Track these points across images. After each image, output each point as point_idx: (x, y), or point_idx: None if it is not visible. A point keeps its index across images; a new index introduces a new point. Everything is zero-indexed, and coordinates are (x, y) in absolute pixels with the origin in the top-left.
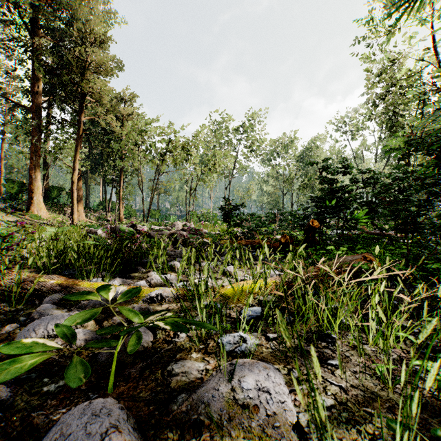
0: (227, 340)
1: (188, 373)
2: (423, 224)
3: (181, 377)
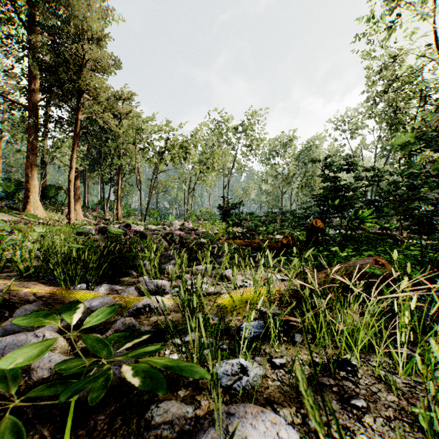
0: (224, 370)
1: (172, 422)
2: (438, 225)
3: (162, 430)
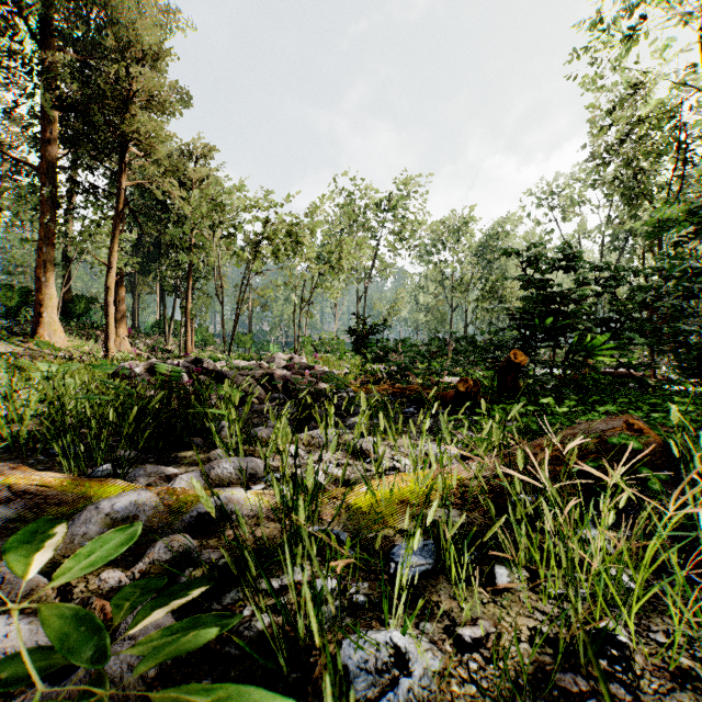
0: (360, 659)
1: None
2: None
3: None
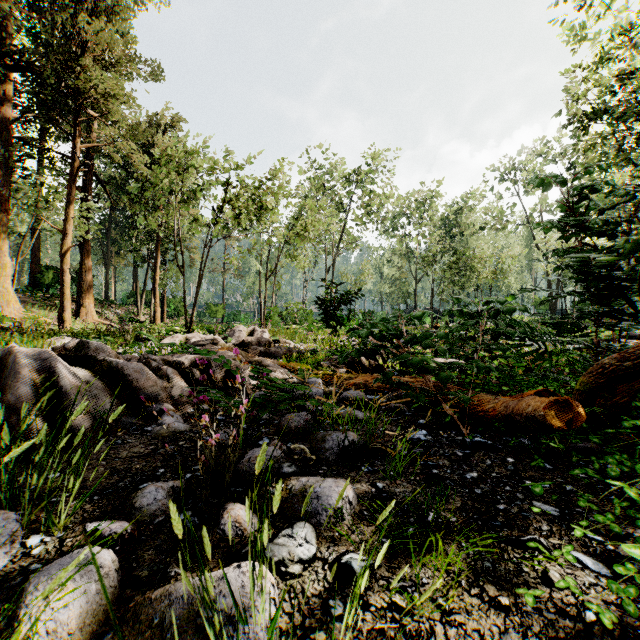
0: None
1: None
2: None
3: None
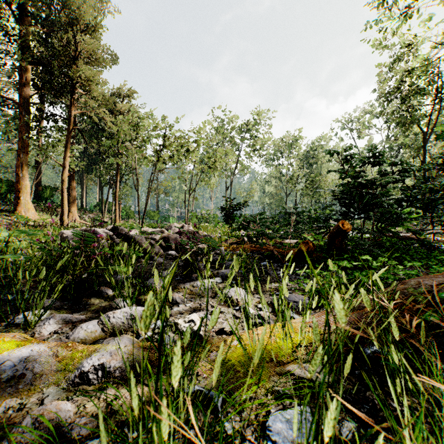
0: None
1: None
2: None
3: None
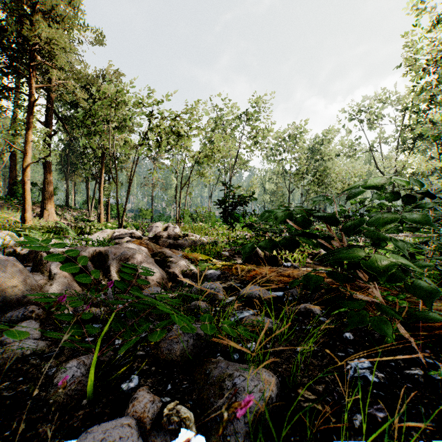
0: None
1: None
2: None
3: None
